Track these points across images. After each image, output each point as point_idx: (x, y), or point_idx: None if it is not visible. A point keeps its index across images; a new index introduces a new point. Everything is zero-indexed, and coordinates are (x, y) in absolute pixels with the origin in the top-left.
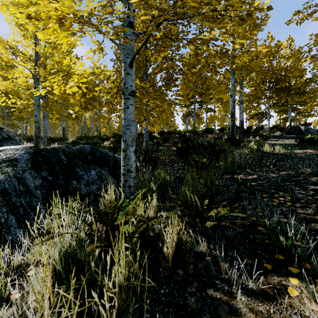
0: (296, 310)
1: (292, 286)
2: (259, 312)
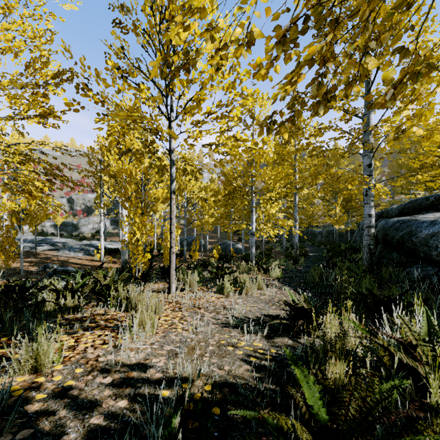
0: (213, 380)
1: (204, 392)
2: (240, 378)
